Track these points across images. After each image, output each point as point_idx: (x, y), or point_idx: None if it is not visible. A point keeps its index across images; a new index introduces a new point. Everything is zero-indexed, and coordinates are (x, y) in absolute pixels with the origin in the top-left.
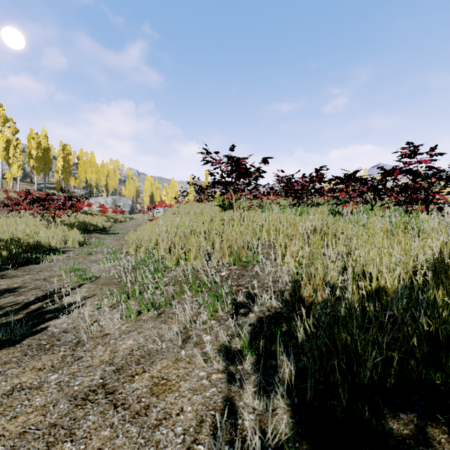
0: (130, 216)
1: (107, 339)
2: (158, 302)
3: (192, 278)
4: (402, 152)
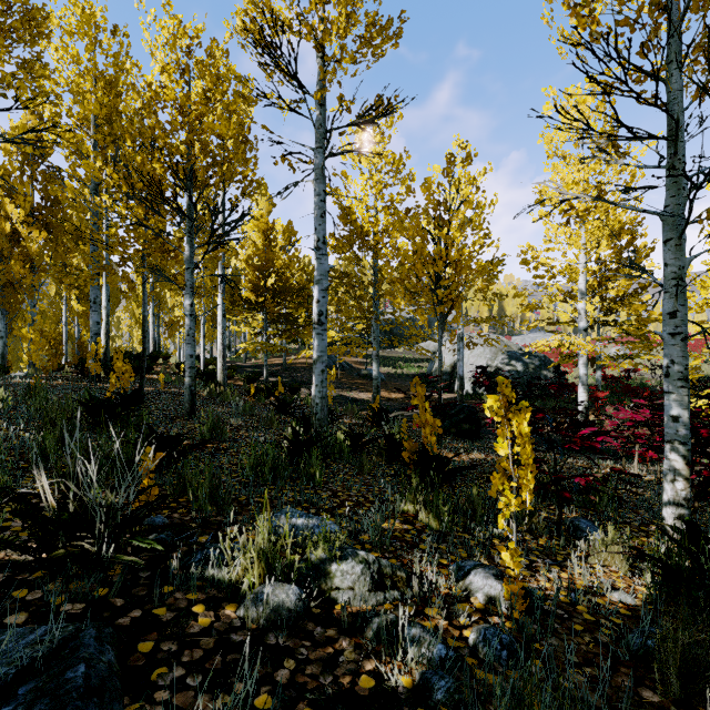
0: None
1: None
2: None
3: None
4: None
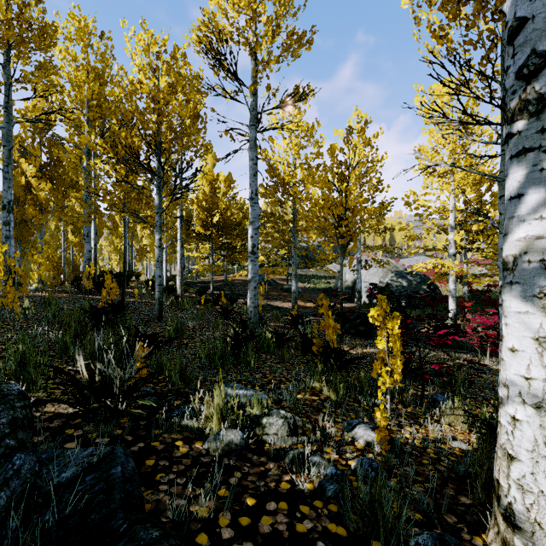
0: None
1: None
2: None
3: None
4: None
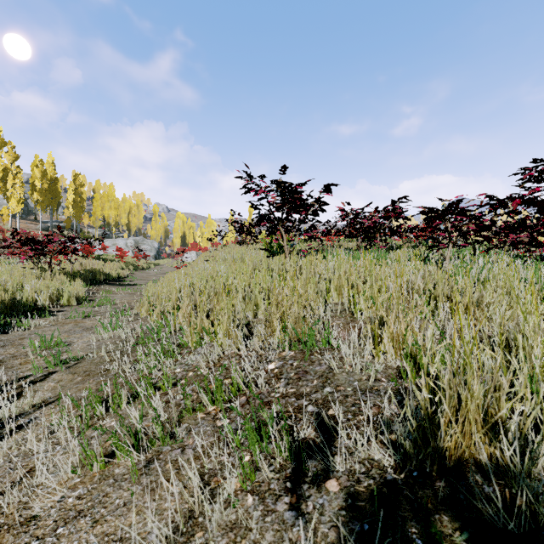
0: (155, 262)
1: (25, 536)
2: (151, 432)
3: (215, 382)
4: (526, 174)
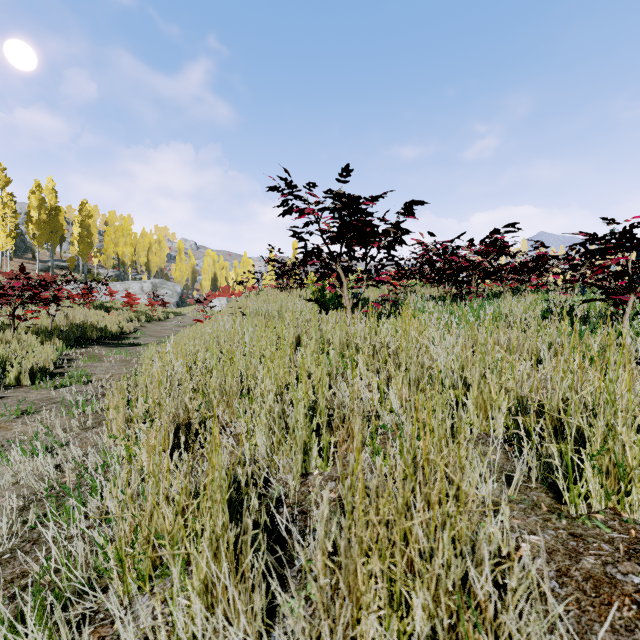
0: (176, 311)
1: None
2: None
3: None
4: None
